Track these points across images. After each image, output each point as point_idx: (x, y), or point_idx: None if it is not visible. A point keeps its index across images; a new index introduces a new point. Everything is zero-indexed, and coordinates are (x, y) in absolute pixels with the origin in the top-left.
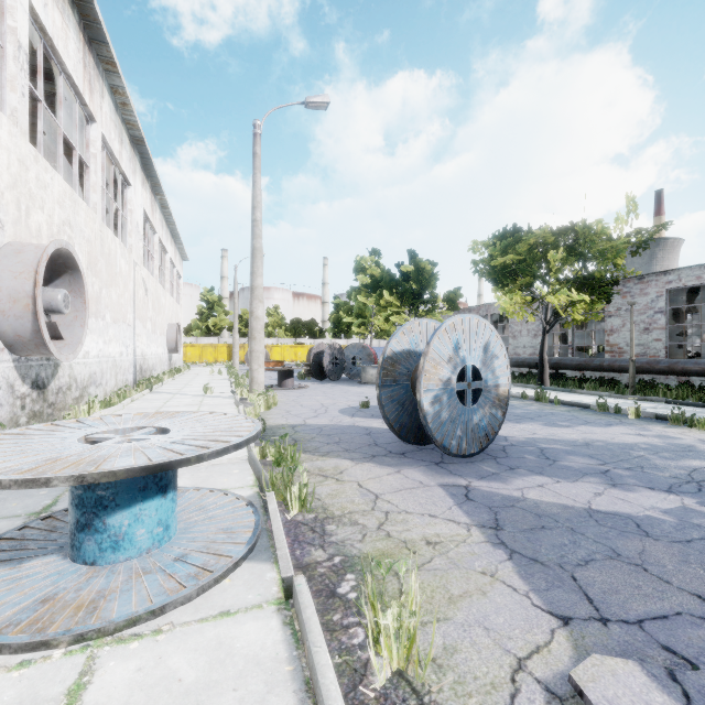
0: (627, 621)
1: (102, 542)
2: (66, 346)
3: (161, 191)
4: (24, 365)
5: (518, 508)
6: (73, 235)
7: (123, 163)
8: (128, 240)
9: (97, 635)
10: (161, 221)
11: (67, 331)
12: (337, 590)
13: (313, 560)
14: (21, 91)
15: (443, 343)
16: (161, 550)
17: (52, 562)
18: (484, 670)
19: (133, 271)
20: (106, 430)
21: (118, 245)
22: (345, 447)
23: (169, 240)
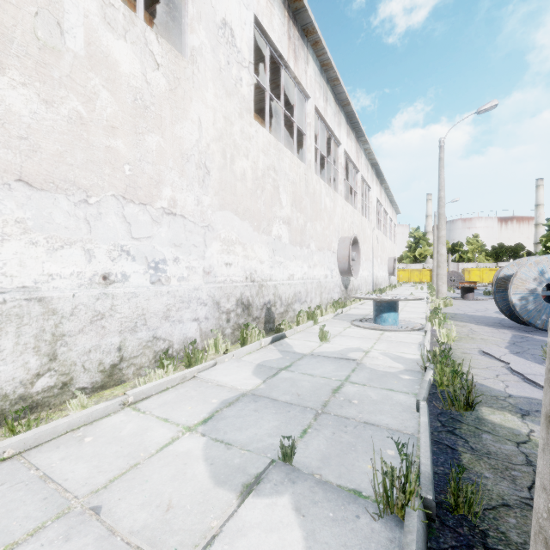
0: (529, 353)
1: (381, 320)
2: (354, 273)
3: (385, 182)
4: (343, 279)
5: (543, 342)
6: (353, 226)
7: (368, 180)
8: (370, 217)
9: (384, 330)
10: (384, 198)
11: (354, 267)
12: (440, 337)
13: (436, 334)
14: (342, 183)
15: (528, 270)
16: (394, 326)
17: (370, 323)
18: (468, 347)
19: (372, 233)
20: (379, 296)
21: (366, 222)
22: (477, 321)
23: (388, 206)
